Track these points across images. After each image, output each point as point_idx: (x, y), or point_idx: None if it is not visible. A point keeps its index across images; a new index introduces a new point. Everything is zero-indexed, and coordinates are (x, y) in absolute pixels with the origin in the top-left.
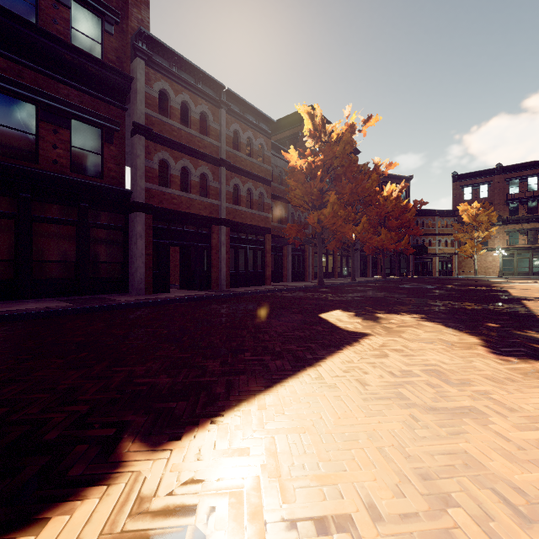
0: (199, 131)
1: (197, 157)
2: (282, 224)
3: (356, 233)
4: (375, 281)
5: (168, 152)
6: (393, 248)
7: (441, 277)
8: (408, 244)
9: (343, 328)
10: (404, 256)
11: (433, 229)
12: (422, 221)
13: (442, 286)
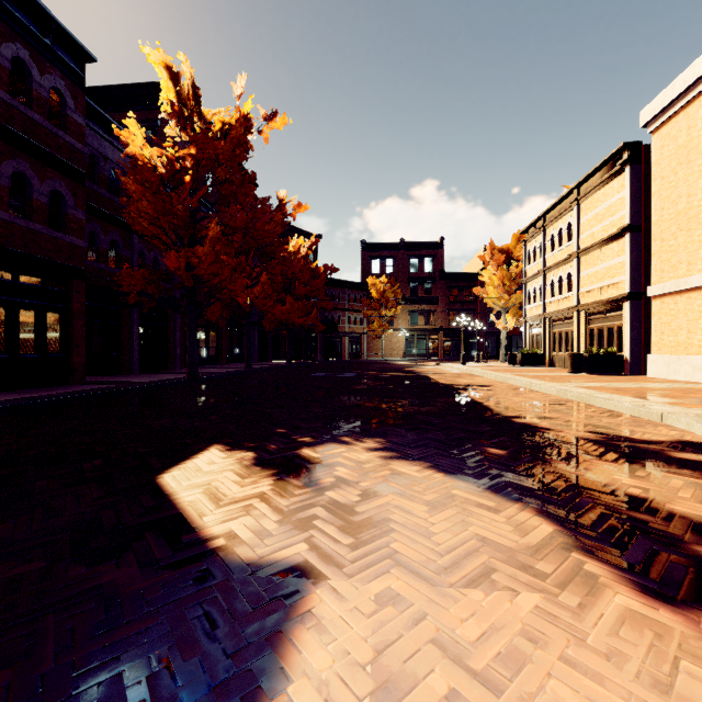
0: None
1: None
2: (119, 268)
3: (253, 298)
4: (279, 368)
5: None
6: (302, 322)
7: (352, 360)
8: (317, 319)
9: (219, 552)
10: (312, 334)
11: (343, 303)
12: (331, 293)
13: (362, 373)
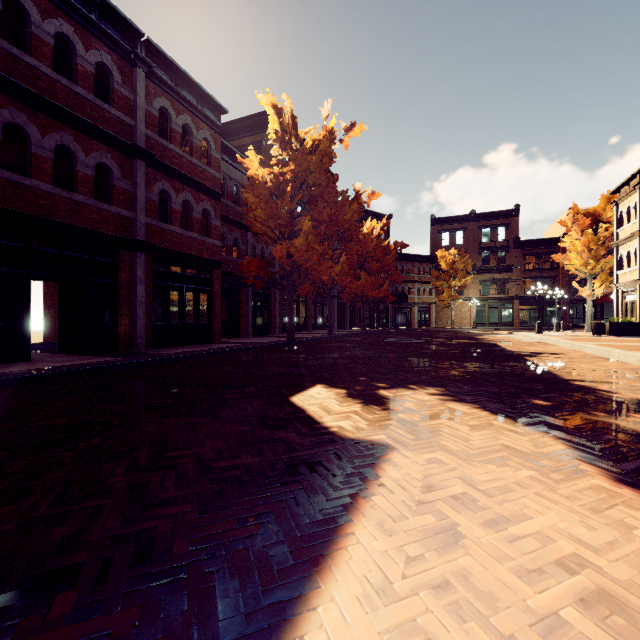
0: (93, 93)
1: (89, 134)
2: (239, 258)
3: (334, 275)
4: (355, 334)
5: (26, 112)
6: (374, 295)
7: (421, 328)
8: (388, 291)
9: (336, 433)
10: (384, 305)
11: (412, 276)
12: (401, 267)
13: (430, 340)
